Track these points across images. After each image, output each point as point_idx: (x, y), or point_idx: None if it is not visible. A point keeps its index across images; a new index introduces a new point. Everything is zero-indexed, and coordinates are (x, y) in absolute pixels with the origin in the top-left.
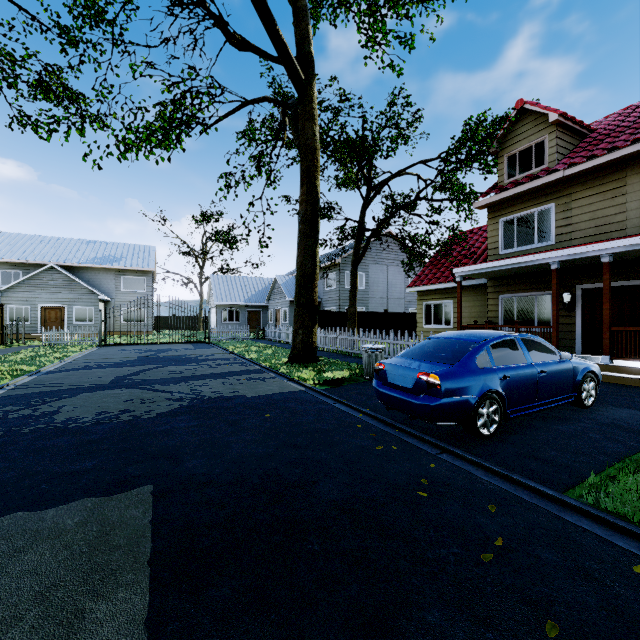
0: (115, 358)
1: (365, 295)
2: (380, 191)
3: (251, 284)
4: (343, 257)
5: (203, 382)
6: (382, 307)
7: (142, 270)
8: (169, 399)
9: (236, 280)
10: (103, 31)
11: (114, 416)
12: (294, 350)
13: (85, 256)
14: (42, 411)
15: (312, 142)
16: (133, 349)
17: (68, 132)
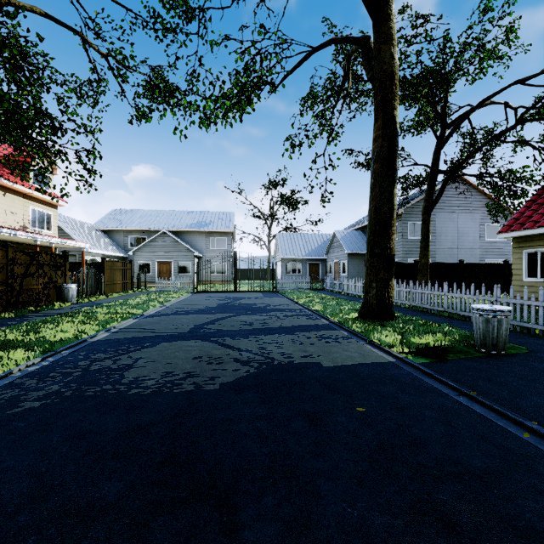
0: (200, 304)
1: (431, 246)
2: (459, 126)
3: (311, 240)
4: (406, 207)
5: (272, 338)
6: (451, 258)
7: (224, 231)
8: (236, 360)
9: (298, 237)
10: (189, 19)
11: (177, 381)
12: (366, 305)
13: (186, 223)
14: (119, 363)
15: (390, 66)
16: (216, 296)
17: (164, 113)
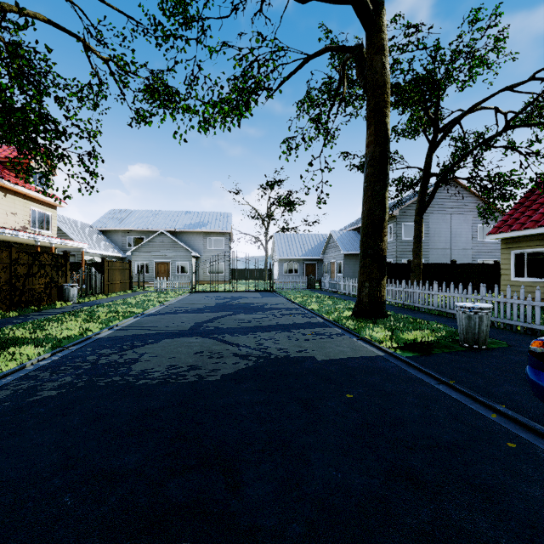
0: (199, 304)
1: (424, 246)
2: (450, 130)
3: (308, 240)
4: (400, 209)
5: (269, 335)
6: (444, 258)
7: (222, 232)
8: (235, 355)
9: (295, 237)
10: (188, 26)
11: (181, 373)
12: (359, 304)
13: (183, 223)
14: (126, 358)
15: (381, 76)
16: (214, 296)
17: (164, 117)
